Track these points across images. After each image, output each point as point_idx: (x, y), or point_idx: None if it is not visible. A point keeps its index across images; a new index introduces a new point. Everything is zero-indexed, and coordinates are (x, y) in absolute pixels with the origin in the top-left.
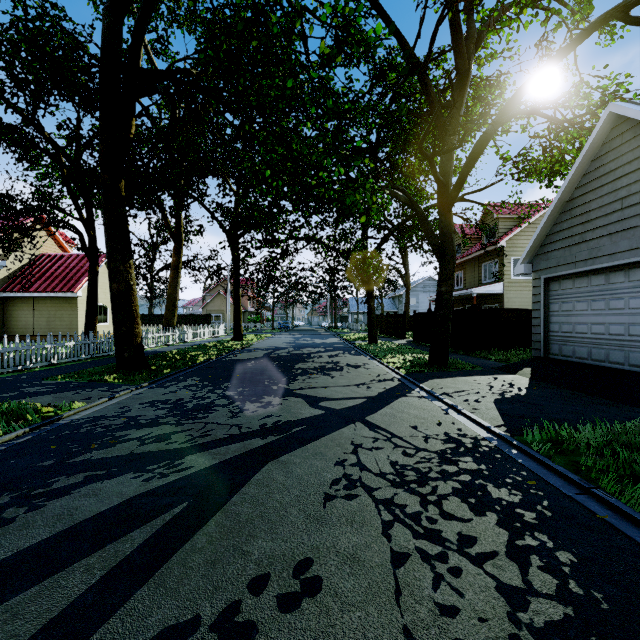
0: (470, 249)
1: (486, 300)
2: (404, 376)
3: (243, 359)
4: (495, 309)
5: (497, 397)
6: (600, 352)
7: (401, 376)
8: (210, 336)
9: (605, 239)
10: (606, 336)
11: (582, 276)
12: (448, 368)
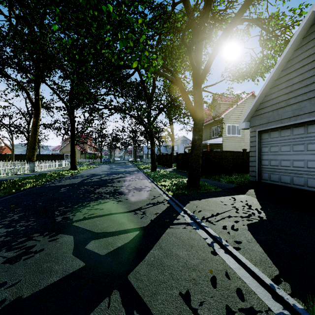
0: (205, 120)
1: (213, 147)
2: (172, 198)
3: (62, 185)
4: (222, 151)
5: (248, 222)
6: (300, 179)
7: (169, 198)
8: (56, 167)
9: (305, 102)
10: (305, 169)
11: (286, 129)
12: (200, 189)
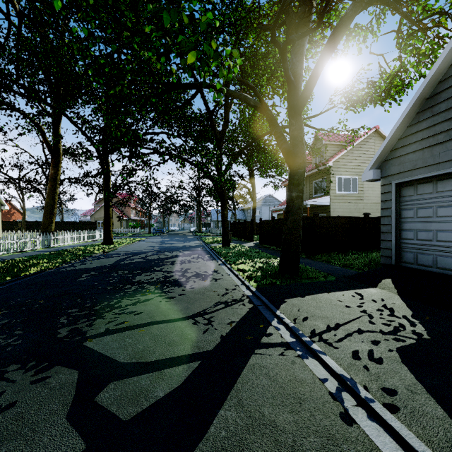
0: None
1: (316, 210)
2: (256, 293)
3: (85, 268)
4: (332, 217)
5: (397, 345)
6: None
7: (252, 292)
8: (84, 240)
9: None
10: None
11: (447, 178)
12: (300, 278)
